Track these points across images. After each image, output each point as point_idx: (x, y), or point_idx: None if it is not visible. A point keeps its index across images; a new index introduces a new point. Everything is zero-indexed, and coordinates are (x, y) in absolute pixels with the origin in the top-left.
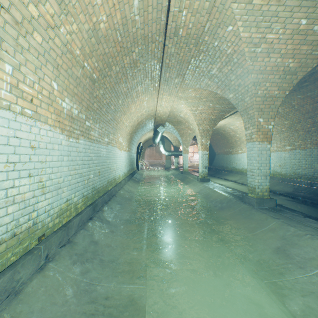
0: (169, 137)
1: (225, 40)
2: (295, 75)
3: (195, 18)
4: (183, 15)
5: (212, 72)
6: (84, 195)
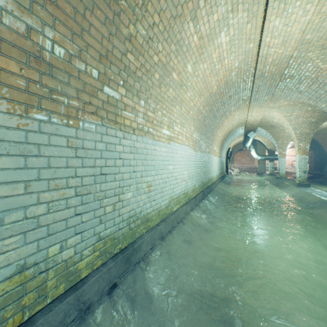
0: (261, 140)
1: (307, 70)
2: None
3: (276, 66)
4: (267, 68)
5: (301, 89)
6: (199, 185)
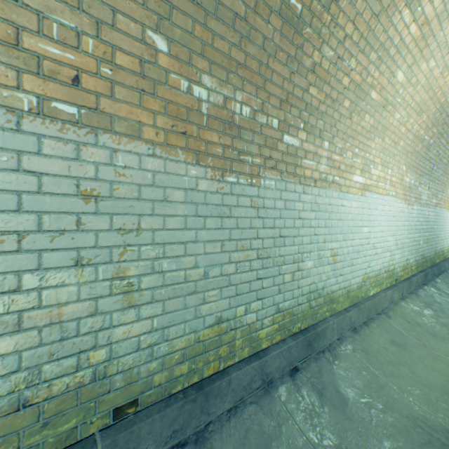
0: None
1: None
2: None
3: None
4: None
5: None
6: (415, 260)
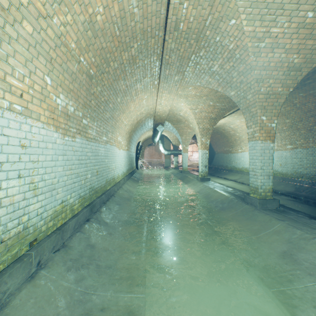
0: (168, 136)
1: (228, 35)
2: (299, 71)
3: (196, 10)
4: (184, 7)
5: (213, 69)
6: (81, 196)
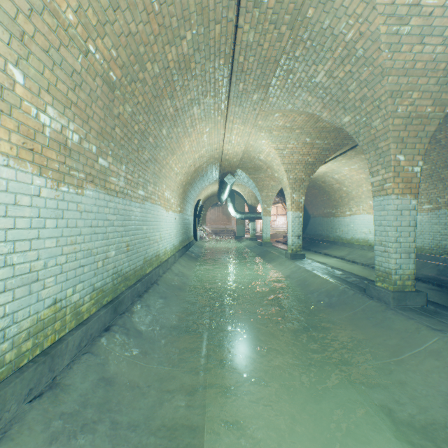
0: (241, 192)
1: (345, 13)
2: None
3: None
4: None
5: (316, 80)
6: (96, 288)
